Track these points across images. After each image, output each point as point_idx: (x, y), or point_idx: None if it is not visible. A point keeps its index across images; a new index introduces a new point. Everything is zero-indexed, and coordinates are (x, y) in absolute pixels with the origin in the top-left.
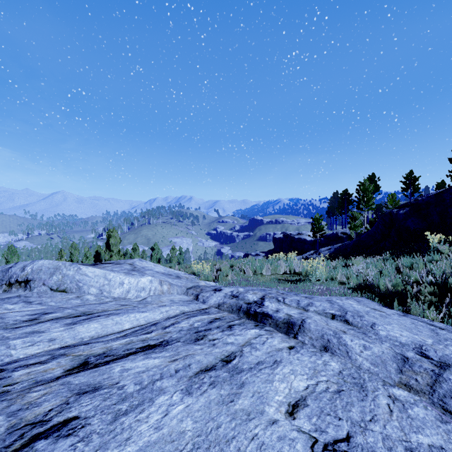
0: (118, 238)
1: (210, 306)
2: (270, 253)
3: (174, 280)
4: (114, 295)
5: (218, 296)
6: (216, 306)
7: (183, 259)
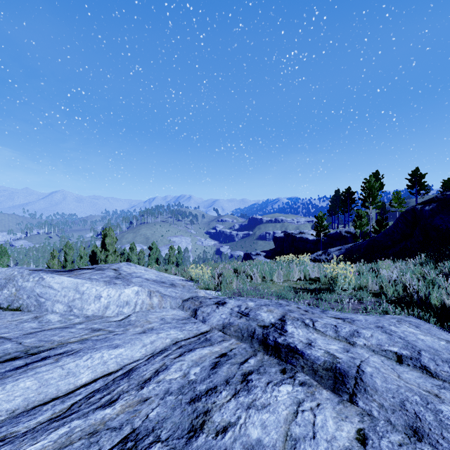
0: (114, 237)
1: (211, 327)
2: (270, 252)
3: (168, 290)
4: (87, 313)
5: (222, 312)
6: (220, 328)
7: (181, 259)
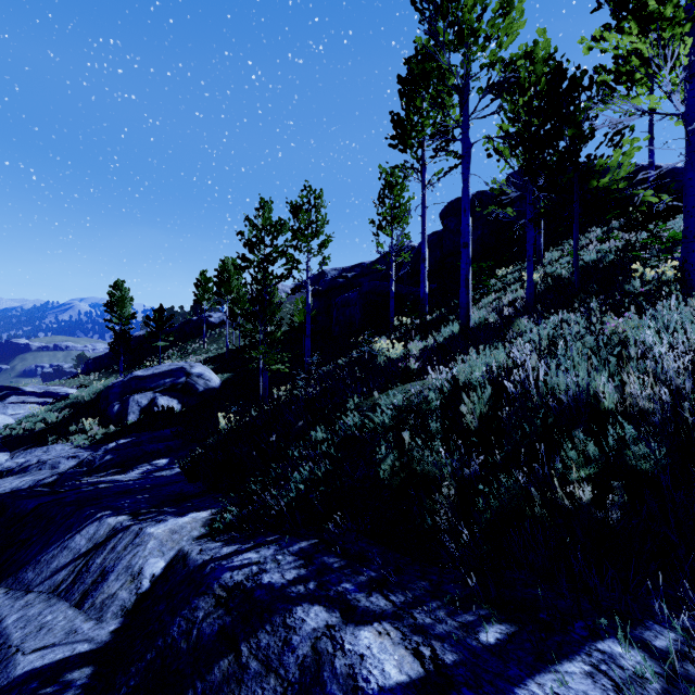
0: None
1: None
2: None
3: None
4: None
5: None
6: None
7: None
